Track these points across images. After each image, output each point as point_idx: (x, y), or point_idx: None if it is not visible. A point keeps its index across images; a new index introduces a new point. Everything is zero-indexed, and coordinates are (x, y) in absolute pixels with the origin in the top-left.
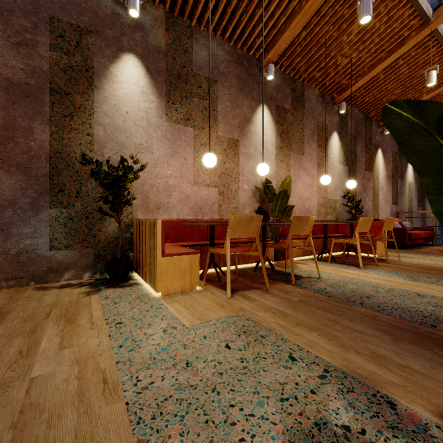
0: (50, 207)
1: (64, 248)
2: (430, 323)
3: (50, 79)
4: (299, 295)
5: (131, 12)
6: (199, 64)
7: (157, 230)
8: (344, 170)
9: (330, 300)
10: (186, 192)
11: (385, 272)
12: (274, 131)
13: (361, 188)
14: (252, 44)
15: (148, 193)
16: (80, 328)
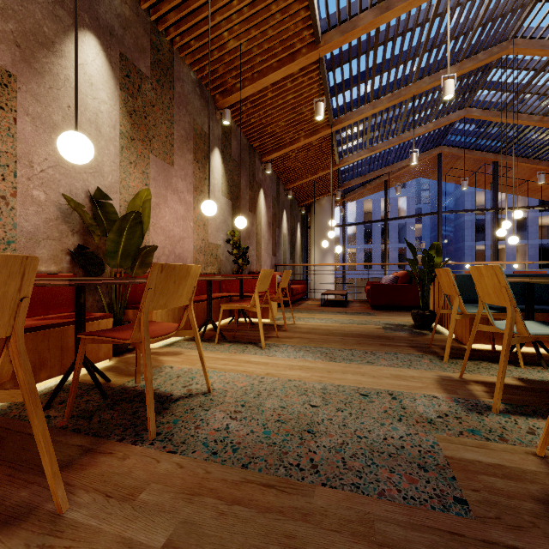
0: None
1: None
2: (450, 492)
3: None
4: (169, 501)
5: None
6: None
7: None
8: (228, 205)
9: (253, 487)
10: None
11: (294, 350)
12: (117, 100)
13: (245, 233)
14: None
15: None
16: None
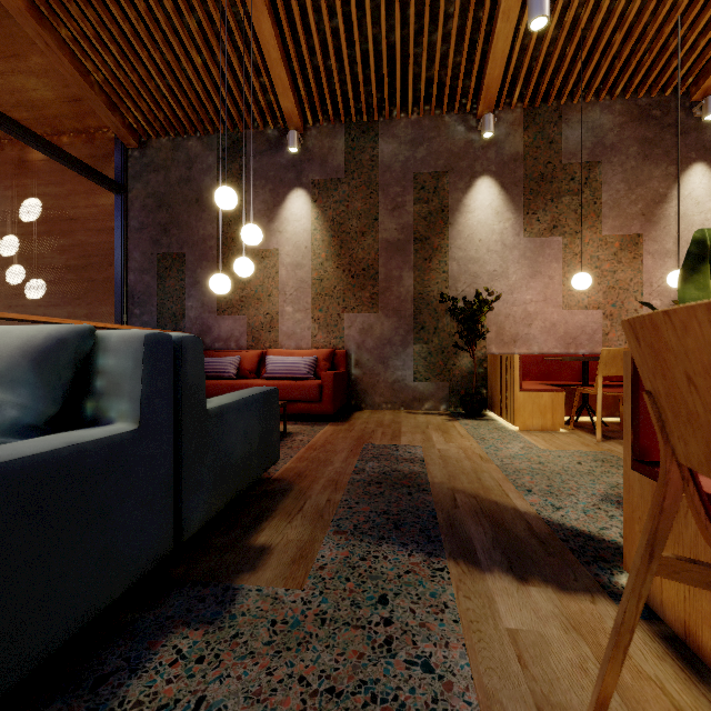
0: (414, 343)
1: (425, 381)
2: None
3: (414, 230)
4: None
5: (485, 135)
6: (571, 150)
7: (514, 365)
8: None
9: None
10: (551, 319)
11: None
12: None
13: None
14: (669, 78)
15: (503, 324)
16: (454, 436)
